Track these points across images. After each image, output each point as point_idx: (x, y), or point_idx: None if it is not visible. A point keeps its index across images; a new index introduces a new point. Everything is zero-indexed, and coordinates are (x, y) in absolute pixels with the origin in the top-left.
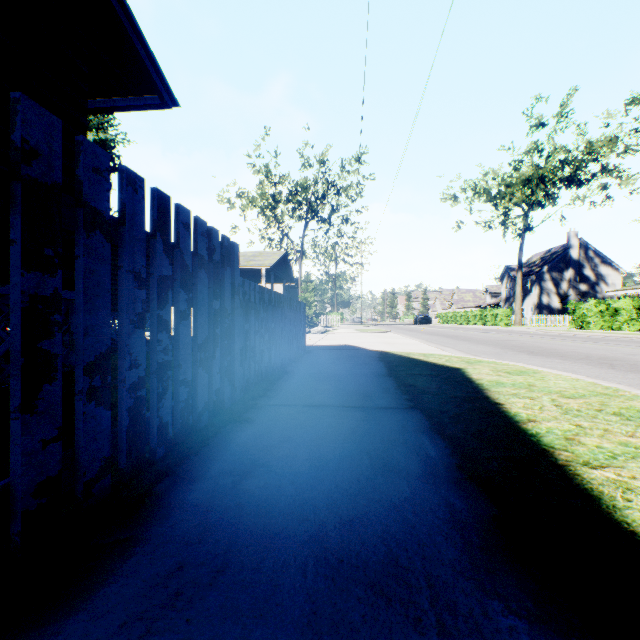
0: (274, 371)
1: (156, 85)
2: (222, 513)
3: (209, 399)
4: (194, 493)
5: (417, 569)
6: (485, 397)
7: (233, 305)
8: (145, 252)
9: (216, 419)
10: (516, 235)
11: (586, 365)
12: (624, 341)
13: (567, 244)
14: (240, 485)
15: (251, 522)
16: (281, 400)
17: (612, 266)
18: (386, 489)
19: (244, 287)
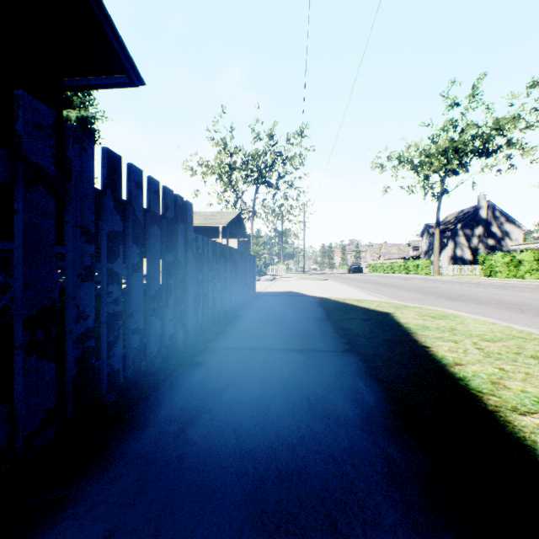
0: (226, 315)
1: (124, 66)
2: (162, 466)
3: (163, 344)
4: (137, 443)
5: (357, 537)
6: (413, 340)
7: (186, 258)
8: (94, 208)
9: (169, 362)
10: (434, 198)
11: (498, 309)
12: (527, 288)
13: (477, 205)
14: (183, 434)
15: (189, 477)
16: (230, 343)
17: (515, 224)
18: (325, 438)
19: (197, 242)
